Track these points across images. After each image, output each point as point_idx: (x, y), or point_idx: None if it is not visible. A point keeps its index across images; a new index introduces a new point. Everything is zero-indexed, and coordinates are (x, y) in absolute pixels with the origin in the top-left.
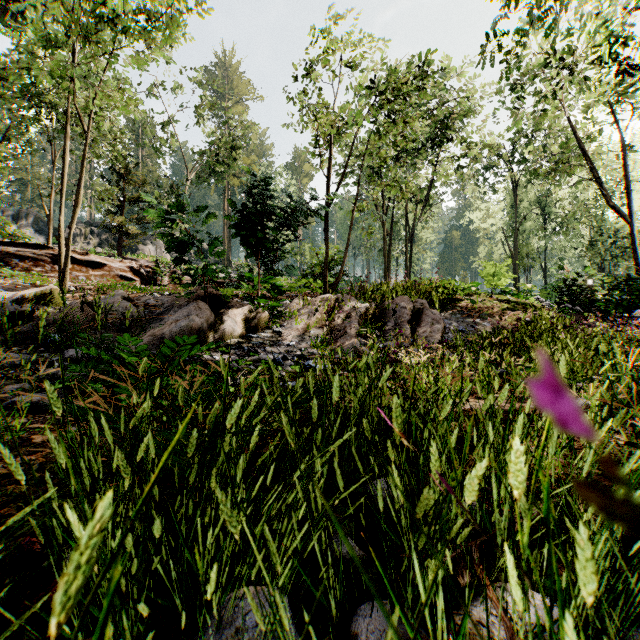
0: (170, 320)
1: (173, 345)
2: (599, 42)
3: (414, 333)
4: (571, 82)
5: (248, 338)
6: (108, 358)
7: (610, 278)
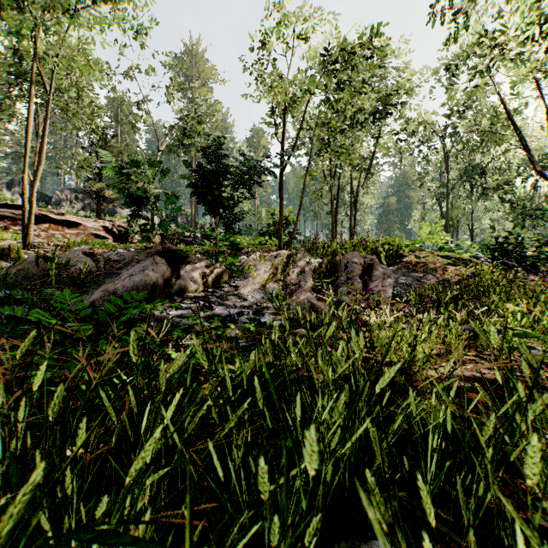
0: (124, 275)
1: (119, 302)
2: (531, 19)
3: (366, 287)
4: (504, 58)
5: (205, 292)
6: (35, 319)
7: (539, 236)
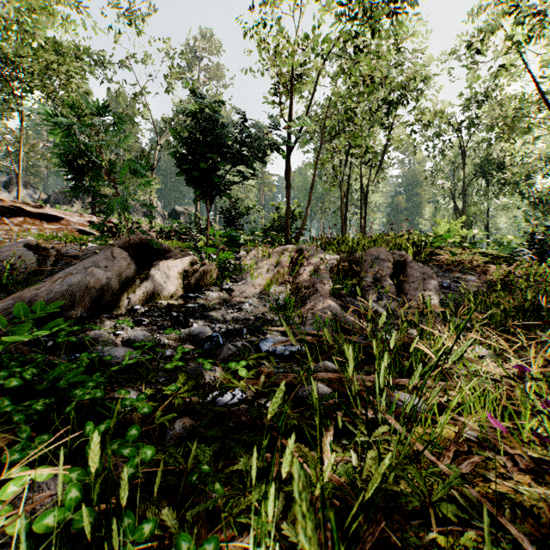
0: (59, 274)
1: None
2: None
3: (400, 291)
4: (543, 26)
5: (184, 299)
6: None
7: None
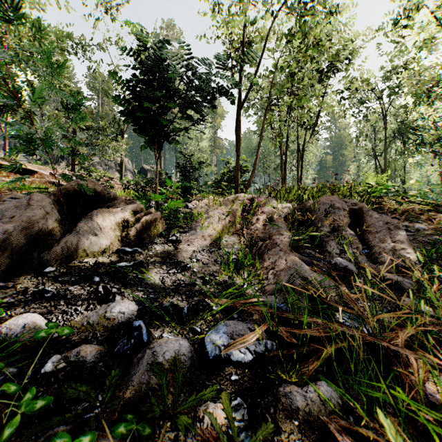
0: None
1: None
2: None
3: (363, 242)
4: None
5: (119, 254)
6: None
7: None
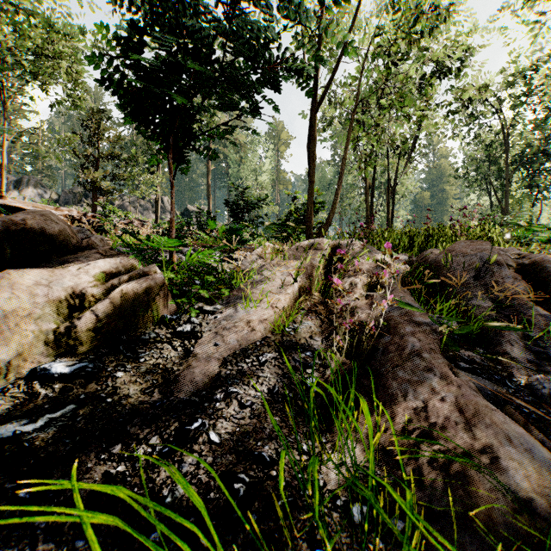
0: None
1: None
2: None
3: None
4: None
5: (29, 385)
6: None
7: None
